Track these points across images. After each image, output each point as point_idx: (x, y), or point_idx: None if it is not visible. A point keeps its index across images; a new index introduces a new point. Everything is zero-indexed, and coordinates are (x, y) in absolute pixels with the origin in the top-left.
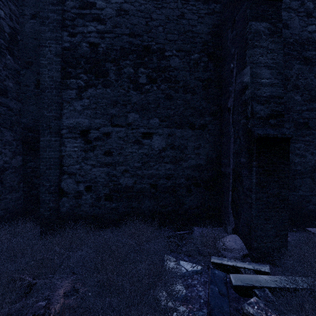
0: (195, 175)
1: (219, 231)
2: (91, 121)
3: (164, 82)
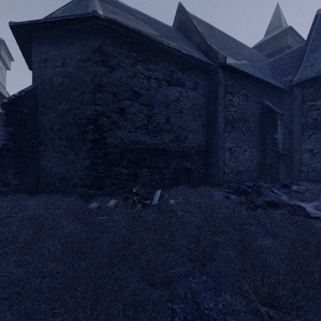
0: None
1: None
2: (313, 146)
3: None
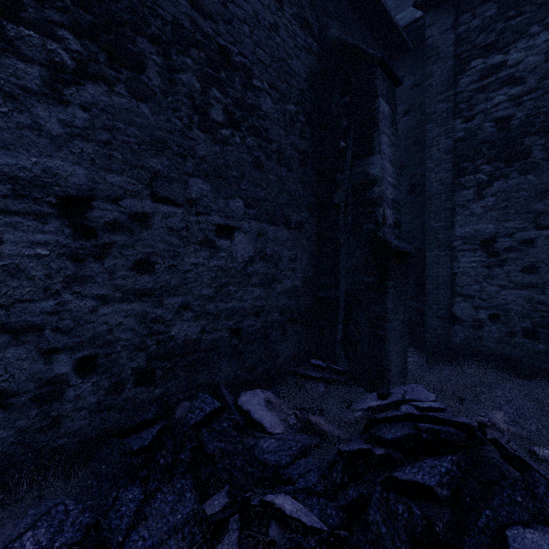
0: None
1: None
2: (497, 226)
3: None
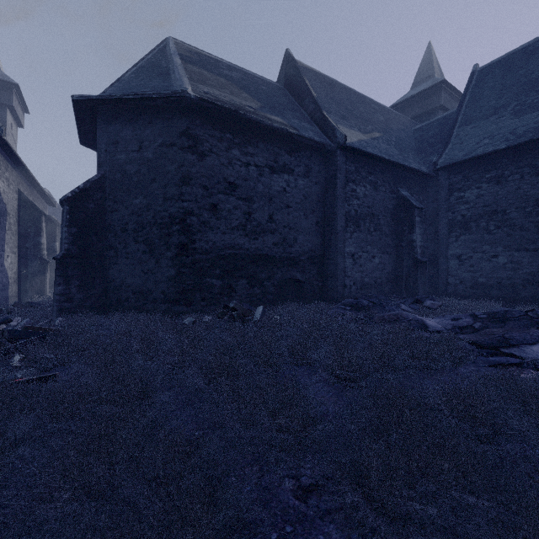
0: (528, 278)
1: (535, 306)
2: (462, 251)
3: (506, 227)
